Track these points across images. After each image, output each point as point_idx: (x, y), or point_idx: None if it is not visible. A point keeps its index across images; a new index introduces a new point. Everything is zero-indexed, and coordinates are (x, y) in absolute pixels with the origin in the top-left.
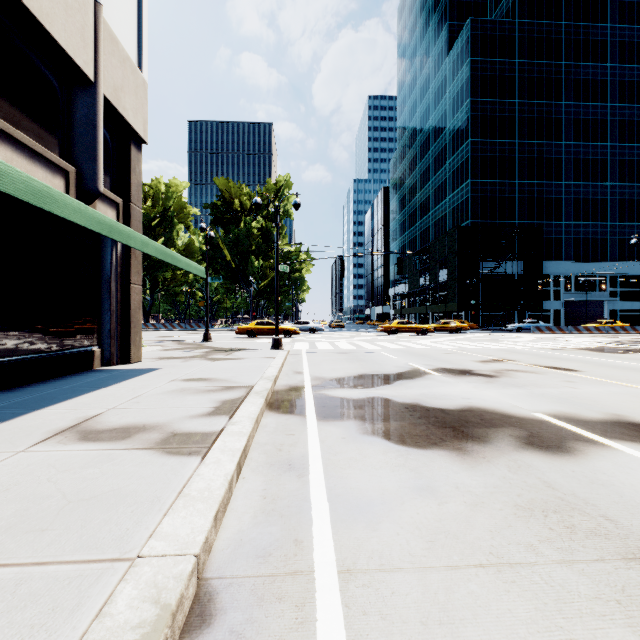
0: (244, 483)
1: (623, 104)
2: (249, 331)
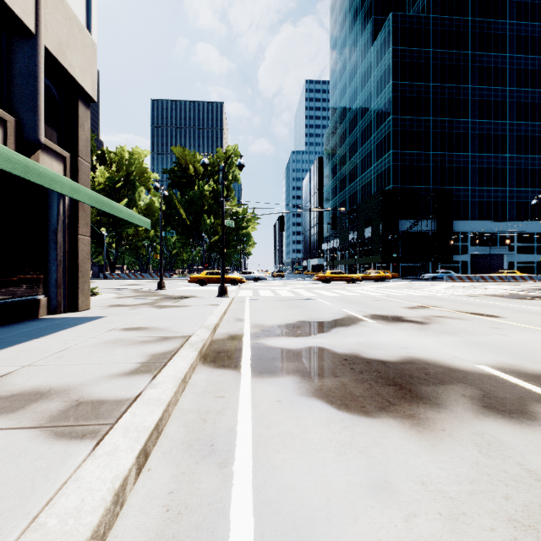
0: (146, 480)
1: (519, 88)
2: (200, 280)
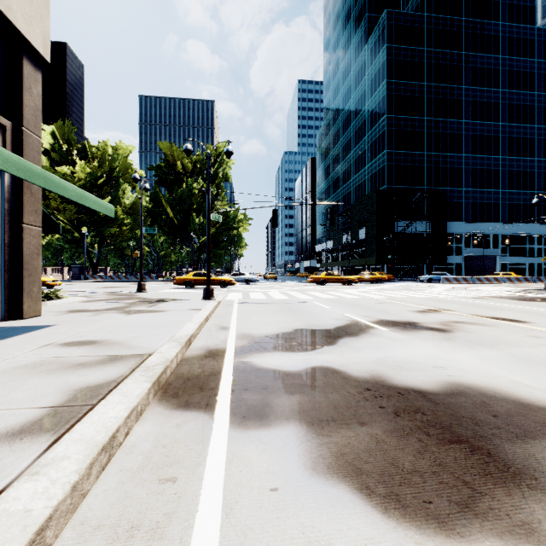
0: None
1: (512, 90)
2: (186, 282)
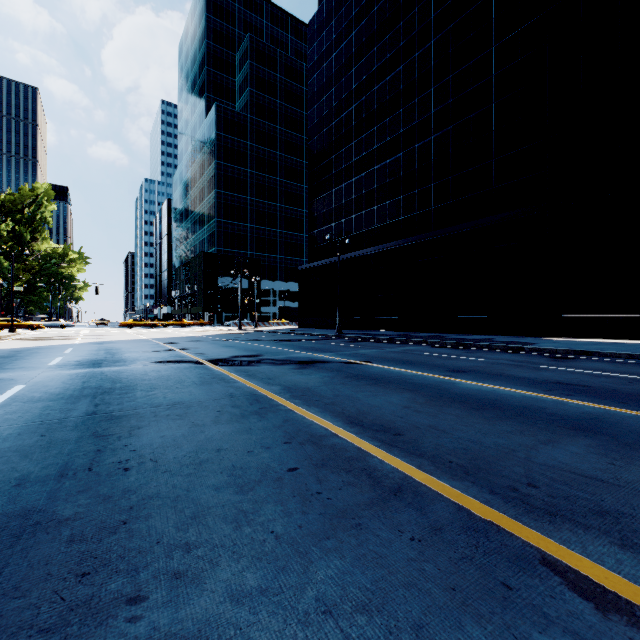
0: None
1: None
2: None
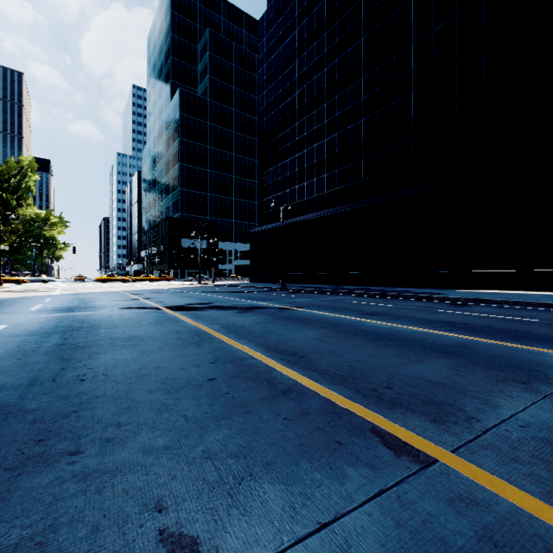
0: None
1: None
2: None
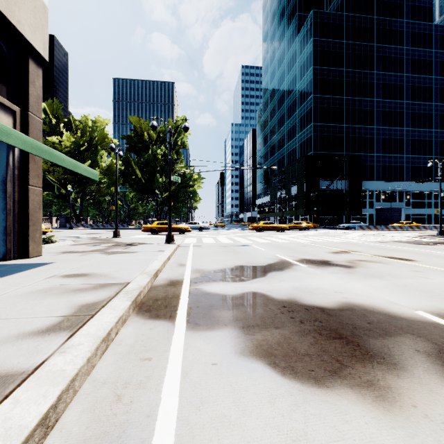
0: None
1: (414, 75)
2: (152, 229)
